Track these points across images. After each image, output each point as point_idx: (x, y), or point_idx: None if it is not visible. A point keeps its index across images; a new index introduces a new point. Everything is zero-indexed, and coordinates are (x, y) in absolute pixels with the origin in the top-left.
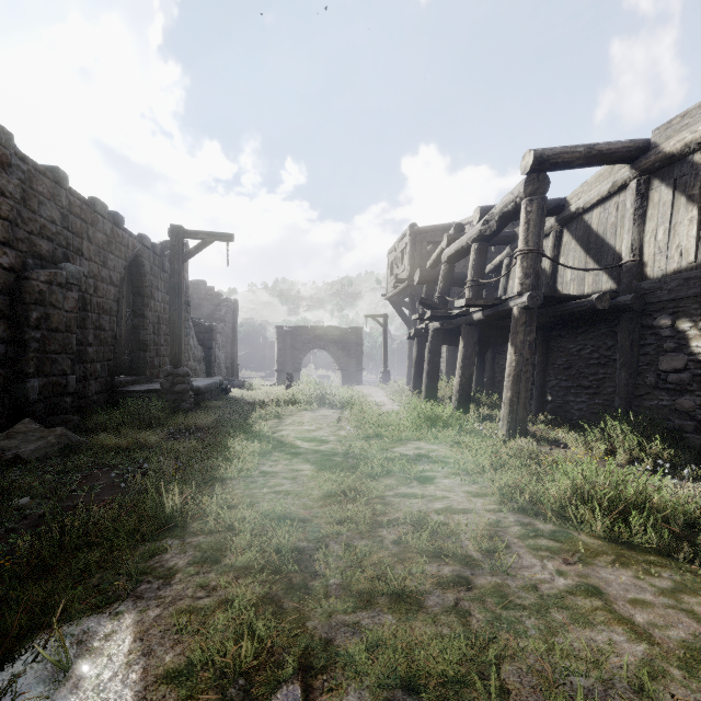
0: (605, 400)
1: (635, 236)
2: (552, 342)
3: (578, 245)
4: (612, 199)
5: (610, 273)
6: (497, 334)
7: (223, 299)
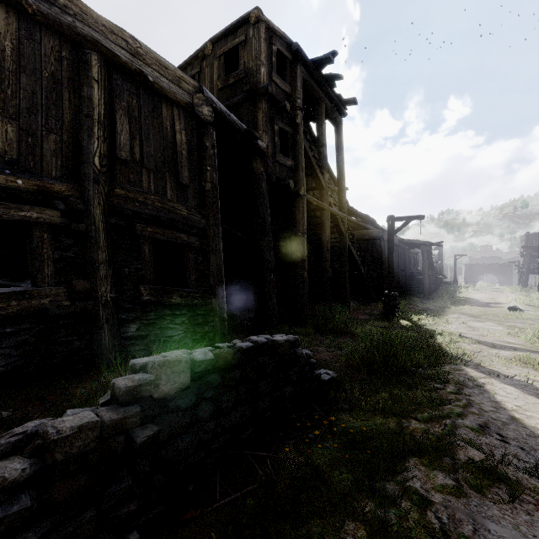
0: None
1: None
2: None
3: None
4: None
5: None
6: (535, 273)
7: None
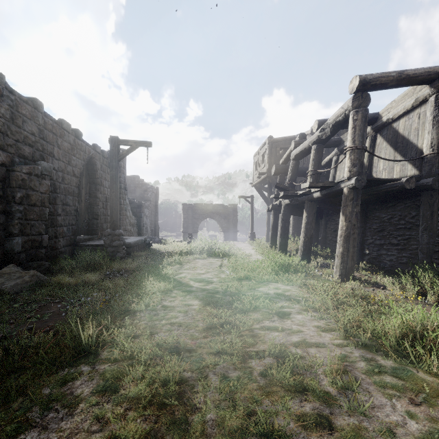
0: (410, 254)
1: (434, 135)
2: (369, 213)
3: (389, 145)
4: (415, 111)
5: (414, 163)
6: (329, 207)
7: (149, 187)
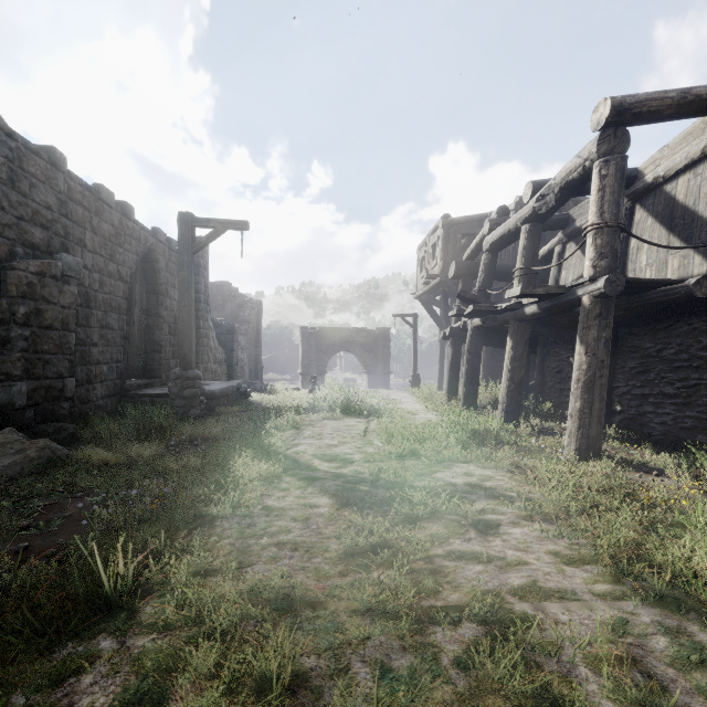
0: (700, 412)
1: None
2: (621, 340)
3: (657, 223)
4: None
5: (706, 253)
6: (551, 332)
7: (247, 300)
